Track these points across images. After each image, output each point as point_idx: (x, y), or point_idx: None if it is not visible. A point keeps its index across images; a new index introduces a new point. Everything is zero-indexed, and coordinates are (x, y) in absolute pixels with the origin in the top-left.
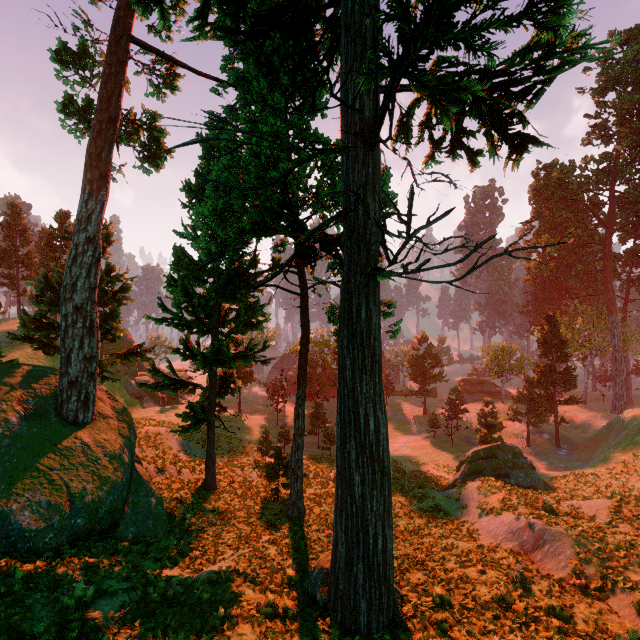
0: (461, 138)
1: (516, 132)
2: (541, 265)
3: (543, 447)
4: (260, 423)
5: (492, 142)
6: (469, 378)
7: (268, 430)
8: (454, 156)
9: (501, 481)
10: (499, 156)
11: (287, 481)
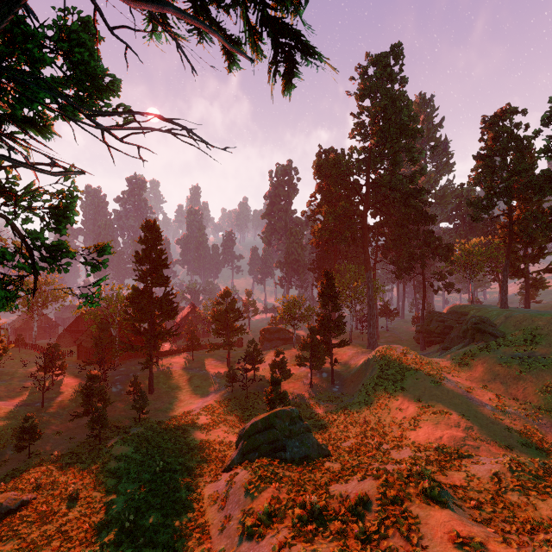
0: (207, 4)
1: (279, 19)
2: (322, 230)
3: (322, 386)
4: (10, 411)
5: (248, 20)
6: (269, 327)
7: (20, 420)
8: (201, 35)
9: (275, 462)
10: (260, 51)
11: None
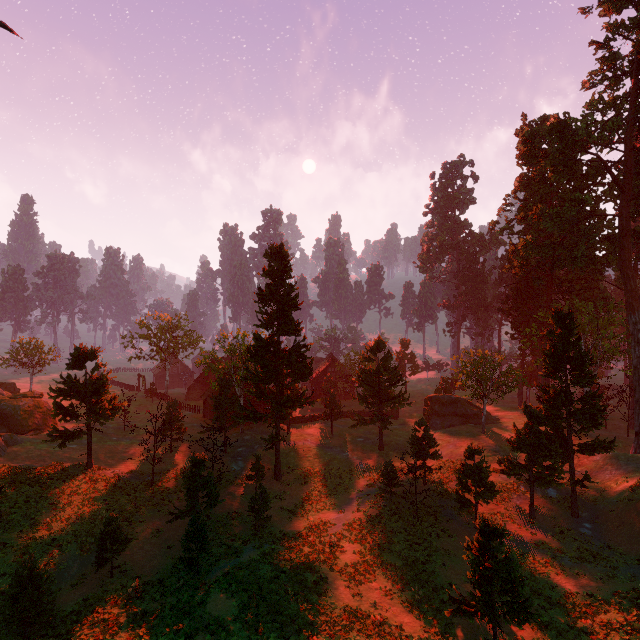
0: None
1: None
2: (534, 246)
3: (554, 517)
4: (116, 487)
5: None
6: (439, 396)
7: (122, 503)
8: None
9: None
10: None
11: None
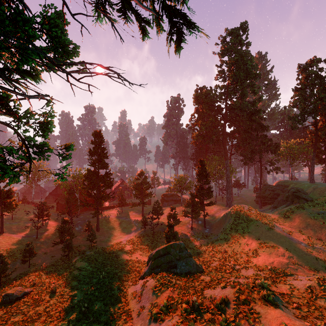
0: None
1: (173, 6)
2: (198, 135)
3: (198, 229)
4: (19, 240)
5: (154, 8)
6: (166, 193)
7: (24, 245)
8: (126, 18)
9: (170, 275)
10: (161, 26)
11: (0, 308)
